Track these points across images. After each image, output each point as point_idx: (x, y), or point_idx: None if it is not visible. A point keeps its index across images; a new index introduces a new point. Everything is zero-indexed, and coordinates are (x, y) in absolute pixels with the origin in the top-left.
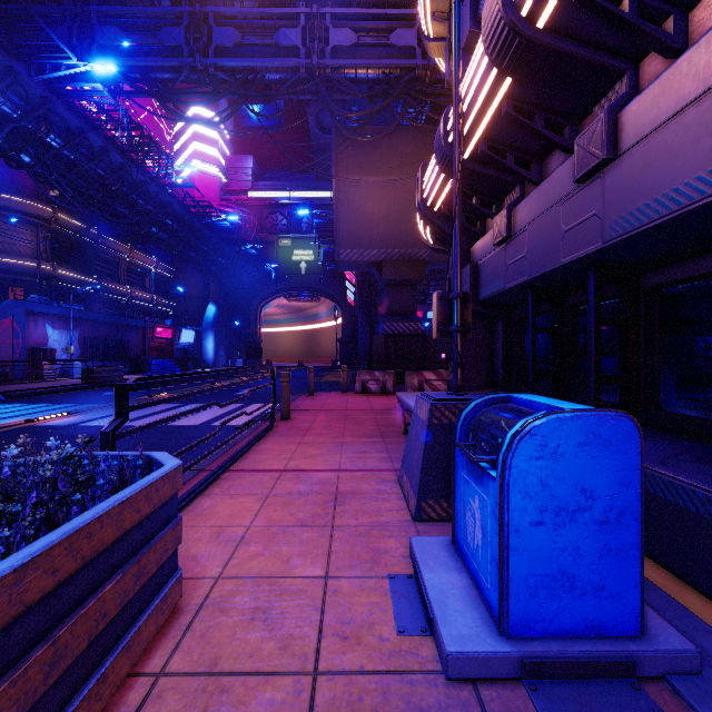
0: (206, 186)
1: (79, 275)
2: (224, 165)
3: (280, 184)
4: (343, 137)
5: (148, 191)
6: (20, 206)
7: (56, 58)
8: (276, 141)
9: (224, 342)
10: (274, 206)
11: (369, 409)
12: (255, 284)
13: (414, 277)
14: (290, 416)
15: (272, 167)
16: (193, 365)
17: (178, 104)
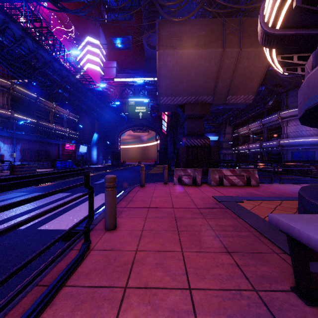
0: (93, 76)
1: (26, 117)
2: (102, 66)
3: (129, 75)
4: (162, 26)
5: (54, 67)
6: None
7: None
8: (127, 55)
9: (102, 152)
10: (126, 86)
11: (195, 207)
12: (117, 123)
13: (203, 113)
14: (118, 220)
15: (125, 67)
16: (86, 163)
17: (80, 36)
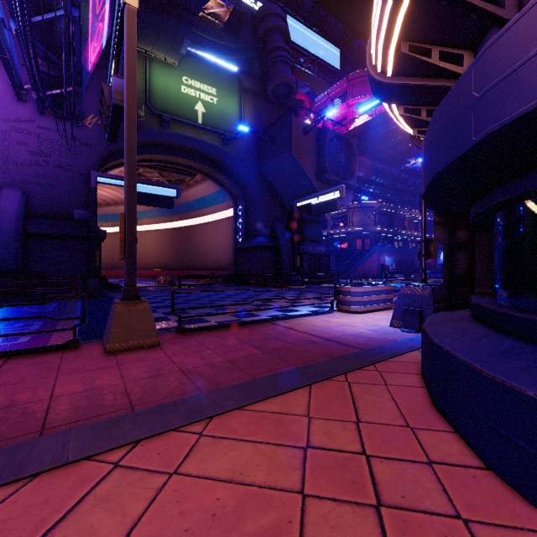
0: None
1: (389, 229)
2: None
3: None
4: None
5: None
6: (369, 204)
7: (406, 163)
8: None
9: None
10: None
11: None
12: None
13: None
14: None
15: None
16: None
17: None
